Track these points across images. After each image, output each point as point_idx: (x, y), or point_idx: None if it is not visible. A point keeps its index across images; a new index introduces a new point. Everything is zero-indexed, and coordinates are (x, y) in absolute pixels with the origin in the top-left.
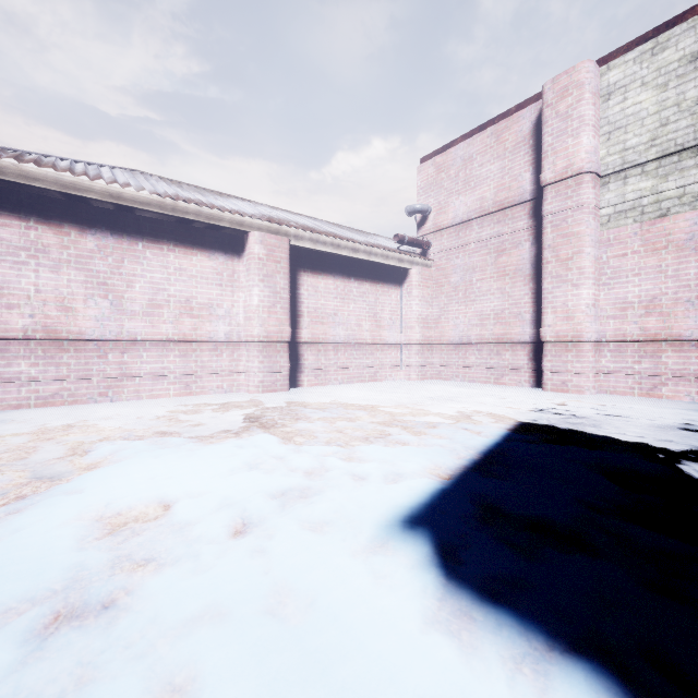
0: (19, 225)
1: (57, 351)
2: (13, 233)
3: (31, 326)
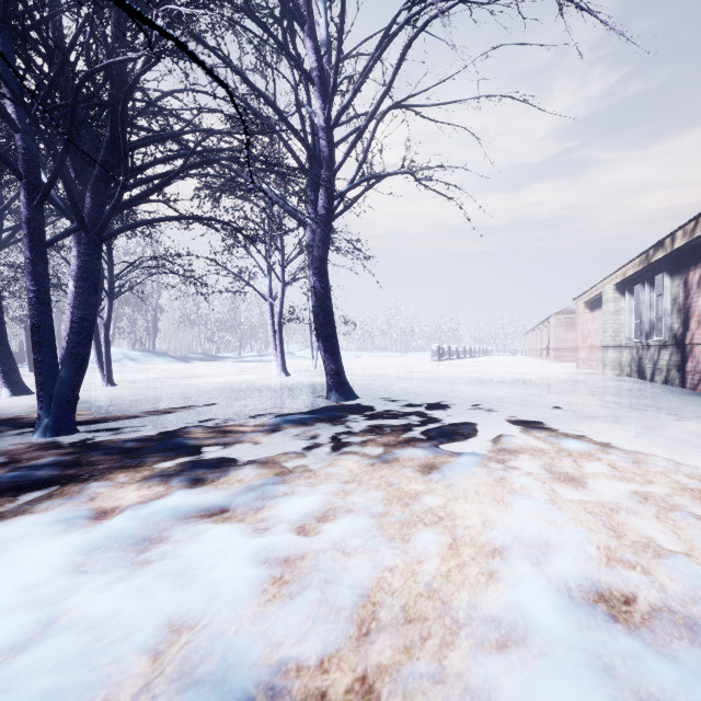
0: (567, 325)
1: (574, 351)
2: (566, 327)
3: (569, 346)
